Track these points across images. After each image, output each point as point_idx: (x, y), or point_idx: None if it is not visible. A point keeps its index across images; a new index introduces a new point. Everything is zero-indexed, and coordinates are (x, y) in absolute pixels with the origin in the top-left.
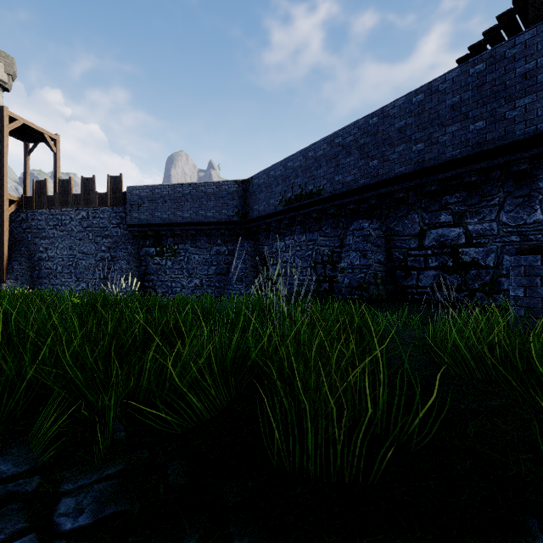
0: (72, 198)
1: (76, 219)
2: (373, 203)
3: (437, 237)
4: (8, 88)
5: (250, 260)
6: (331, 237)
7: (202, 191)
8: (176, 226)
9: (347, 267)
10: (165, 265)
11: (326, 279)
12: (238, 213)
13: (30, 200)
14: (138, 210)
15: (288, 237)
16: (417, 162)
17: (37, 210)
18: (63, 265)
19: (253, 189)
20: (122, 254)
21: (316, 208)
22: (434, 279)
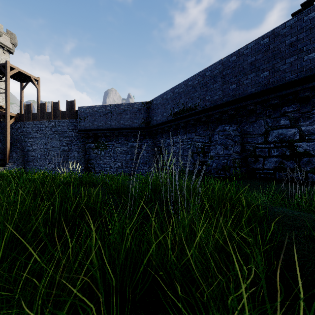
0: (46, 114)
1: (48, 126)
2: (232, 113)
3: (278, 135)
4: (12, 52)
5: (151, 150)
6: (203, 136)
7: (122, 109)
8: (107, 130)
9: (214, 155)
10: (100, 154)
11: (199, 163)
12: (144, 122)
13: (22, 116)
14: (84, 121)
15: (175, 136)
16: (263, 84)
17: (26, 122)
18: (41, 154)
19: (153, 107)
20: (75, 148)
21: (193, 117)
22: (276, 164)
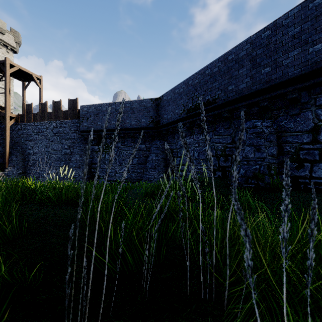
0: (47, 115)
1: (50, 128)
2: (265, 105)
3: None
4: (16, 51)
5: (161, 154)
6: (224, 135)
7: (128, 107)
8: (111, 131)
9: (242, 159)
10: (105, 158)
11: (219, 168)
12: (153, 121)
13: (22, 117)
14: (87, 121)
15: (188, 137)
16: (314, 62)
17: (27, 123)
18: (42, 158)
19: (163, 104)
20: (77, 151)
21: (212, 113)
22: None
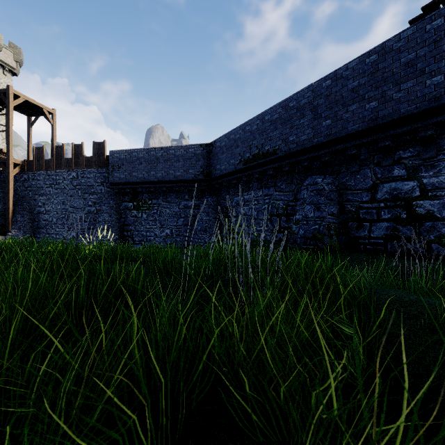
0: (64, 162)
1: (68, 179)
2: (326, 159)
3: (390, 190)
4: (16, 73)
5: (213, 212)
6: (285, 192)
7: (172, 153)
8: (150, 184)
9: (302, 219)
10: (141, 218)
11: (281, 230)
12: (203, 172)
13: (30, 163)
14: (118, 171)
15: (246, 192)
16: (370, 119)
17: (37, 172)
18: (57, 218)
19: (215, 151)
20: (105, 208)
21: (272, 166)
22: (387, 230)
